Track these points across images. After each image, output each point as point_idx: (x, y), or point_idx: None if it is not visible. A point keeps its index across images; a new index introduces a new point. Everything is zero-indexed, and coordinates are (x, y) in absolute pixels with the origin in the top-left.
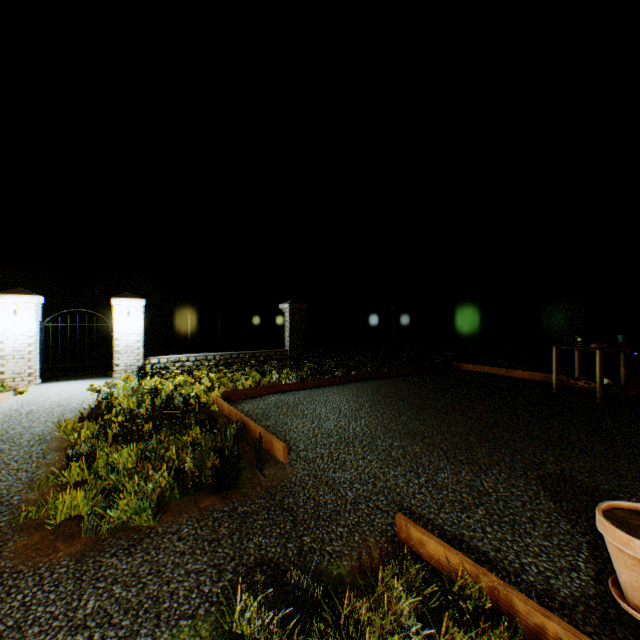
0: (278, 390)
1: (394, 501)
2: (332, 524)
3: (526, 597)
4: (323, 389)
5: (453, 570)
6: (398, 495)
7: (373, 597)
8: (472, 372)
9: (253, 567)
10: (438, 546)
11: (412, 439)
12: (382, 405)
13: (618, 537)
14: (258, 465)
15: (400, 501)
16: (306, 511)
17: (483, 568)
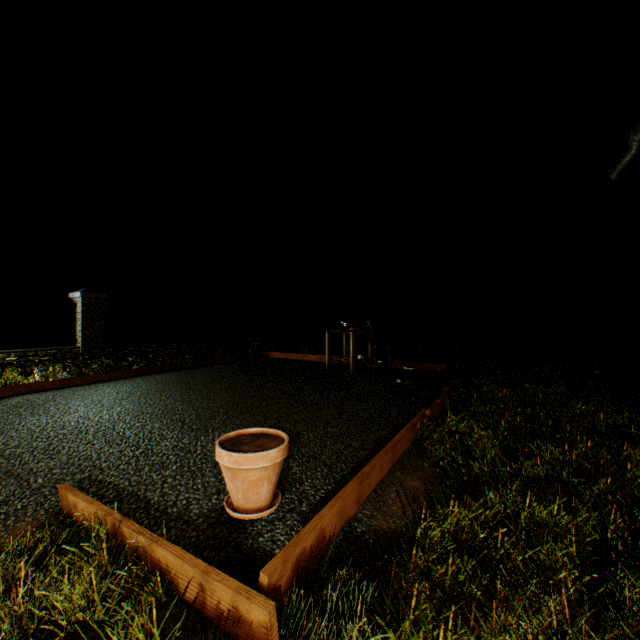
0: (33, 389)
1: (90, 477)
2: None
3: (135, 522)
4: (100, 384)
5: (95, 522)
6: (100, 470)
7: None
8: (277, 359)
9: None
10: (85, 503)
11: (161, 418)
12: (157, 392)
13: (218, 453)
14: None
15: (98, 475)
16: None
17: (114, 510)
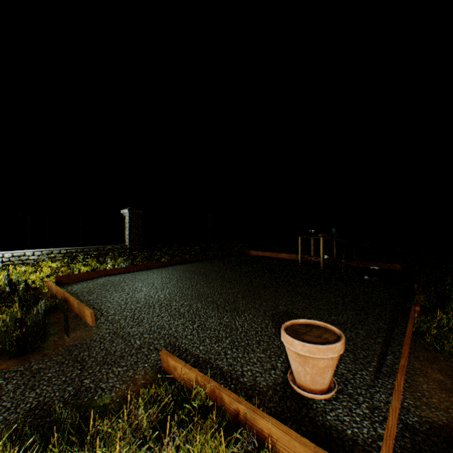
0: (109, 273)
1: (170, 343)
2: (114, 366)
3: (231, 392)
4: (147, 271)
5: (193, 383)
6: (175, 338)
7: (116, 415)
8: (256, 256)
9: (26, 413)
10: (184, 368)
11: (199, 299)
12: (187, 279)
13: (288, 341)
14: (66, 330)
15: (175, 342)
16: (96, 360)
17: (209, 378)
